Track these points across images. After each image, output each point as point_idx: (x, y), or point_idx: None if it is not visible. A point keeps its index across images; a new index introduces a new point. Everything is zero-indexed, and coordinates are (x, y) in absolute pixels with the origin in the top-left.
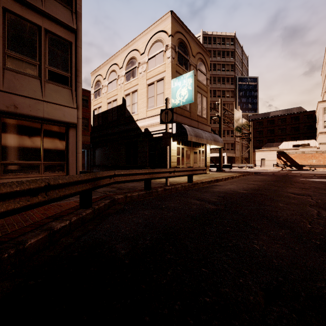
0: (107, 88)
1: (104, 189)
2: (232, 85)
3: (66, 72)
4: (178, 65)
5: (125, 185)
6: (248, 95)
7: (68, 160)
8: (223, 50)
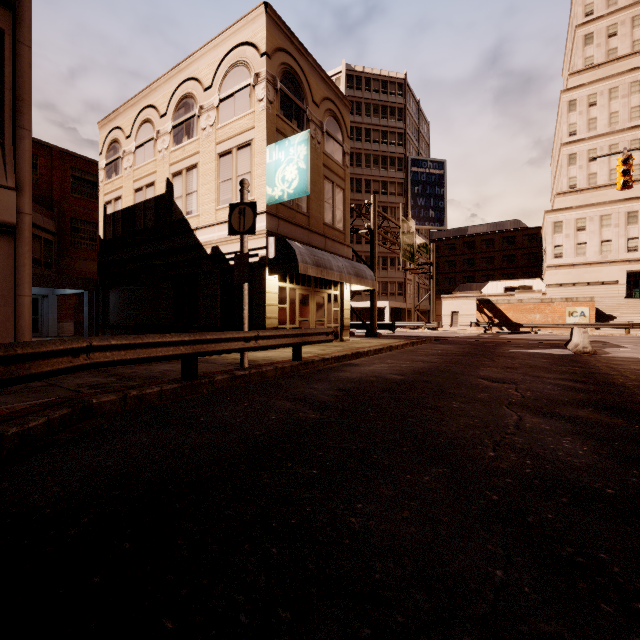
0: (134, 158)
1: (86, 379)
2: (399, 173)
3: None
4: (282, 118)
5: (146, 370)
6: (429, 193)
7: None
8: (384, 104)
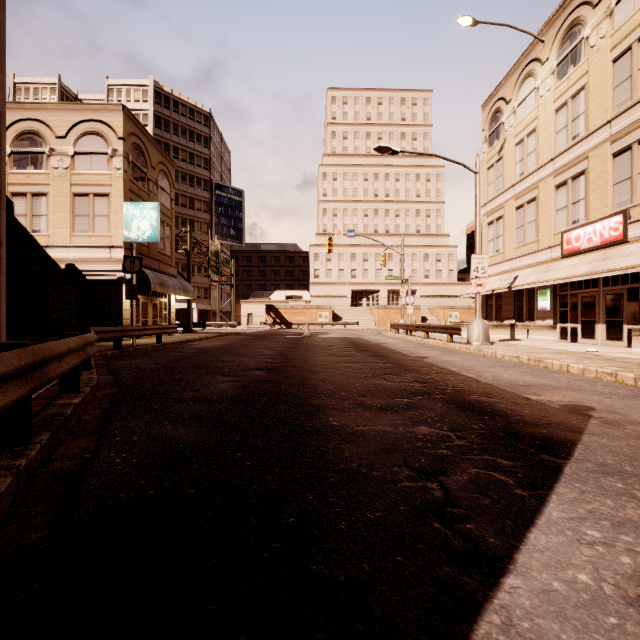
0: None
1: None
2: (205, 193)
3: None
4: (133, 181)
5: None
6: (231, 215)
7: None
8: (191, 129)
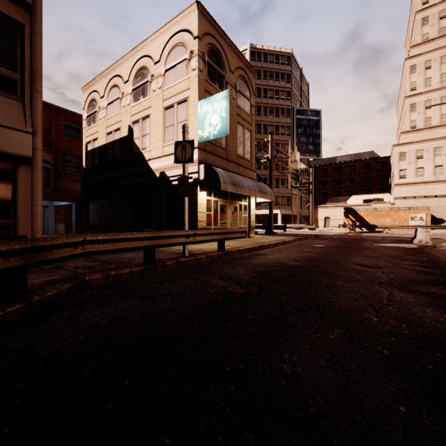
0: (106, 112)
1: (79, 263)
2: (288, 119)
3: (12, 72)
4: (208, 82)
5: (118, 257)
6: (309, 133)
7: (16, 217)
8: (276, 71)
